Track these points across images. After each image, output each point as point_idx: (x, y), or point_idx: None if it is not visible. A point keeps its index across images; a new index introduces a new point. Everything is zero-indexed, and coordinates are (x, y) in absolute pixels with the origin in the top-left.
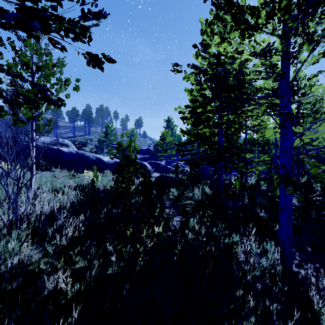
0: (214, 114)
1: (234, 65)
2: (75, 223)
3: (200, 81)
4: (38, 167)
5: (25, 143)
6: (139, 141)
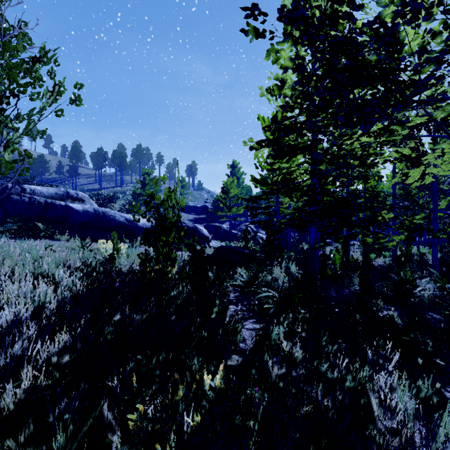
0: (325, 135)
1: (385, 12)
2: (50, 350)
3: (302, 60)
4: (35, 234)
5: (15, 197)
6: (193, 195)
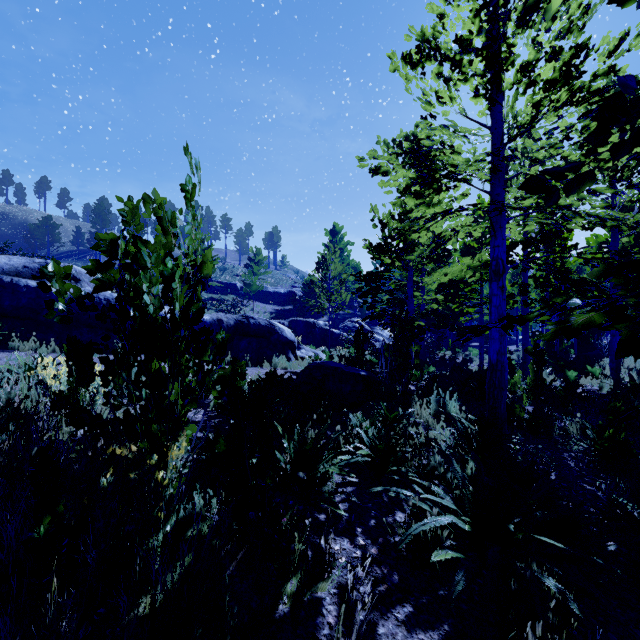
0: None
1: None
2: None
3: None
4: None
5: None
6: (273, 276)
